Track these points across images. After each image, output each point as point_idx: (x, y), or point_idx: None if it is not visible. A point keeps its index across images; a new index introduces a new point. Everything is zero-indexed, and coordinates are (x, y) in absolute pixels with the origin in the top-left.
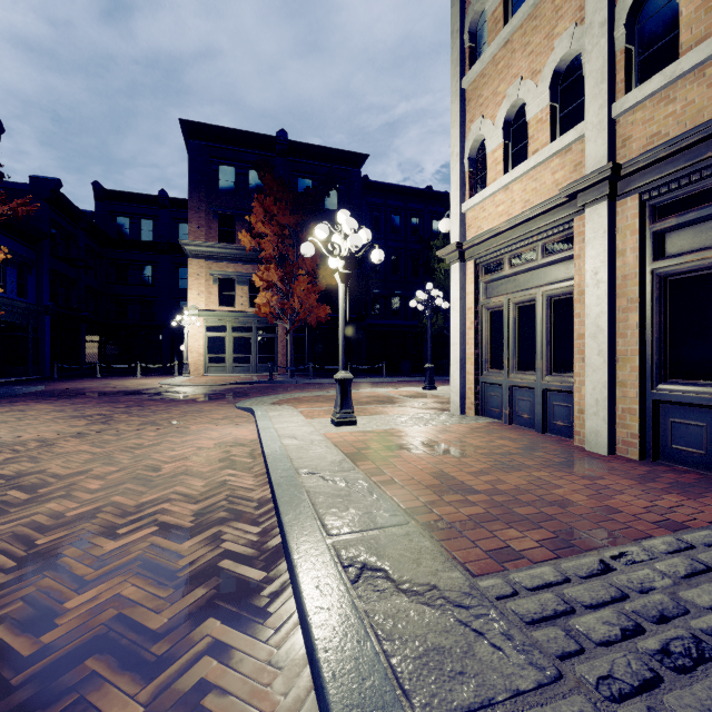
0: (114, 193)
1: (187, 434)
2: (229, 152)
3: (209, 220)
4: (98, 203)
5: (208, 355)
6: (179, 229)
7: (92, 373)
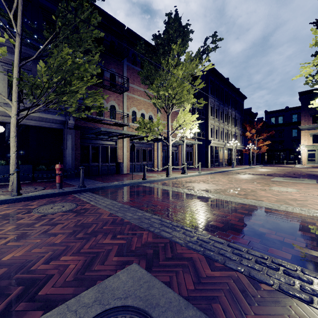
0: (270, 111)
1: (315, 169)
2: (316, 95)
3: (308, 118)
4: (265, 116)
5: (308, 158)
6: (292, 117)
7: (265, 163)
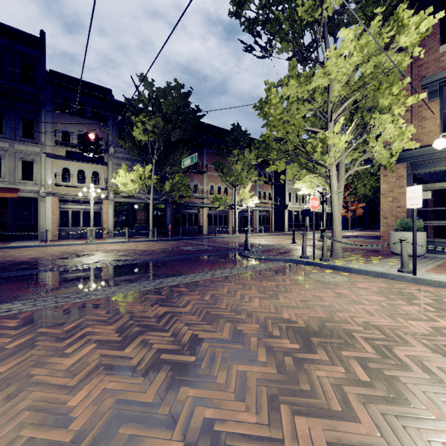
0: None
1: None
2: None
3: None
4: None
5: None
6: None
7: (379, 229)
